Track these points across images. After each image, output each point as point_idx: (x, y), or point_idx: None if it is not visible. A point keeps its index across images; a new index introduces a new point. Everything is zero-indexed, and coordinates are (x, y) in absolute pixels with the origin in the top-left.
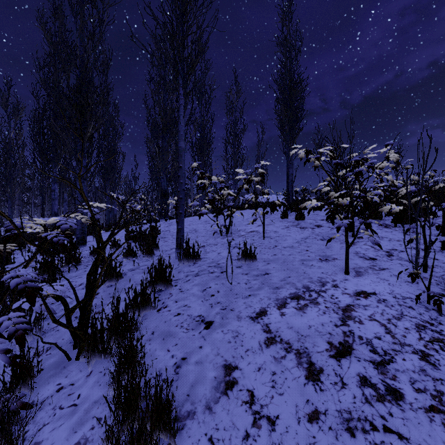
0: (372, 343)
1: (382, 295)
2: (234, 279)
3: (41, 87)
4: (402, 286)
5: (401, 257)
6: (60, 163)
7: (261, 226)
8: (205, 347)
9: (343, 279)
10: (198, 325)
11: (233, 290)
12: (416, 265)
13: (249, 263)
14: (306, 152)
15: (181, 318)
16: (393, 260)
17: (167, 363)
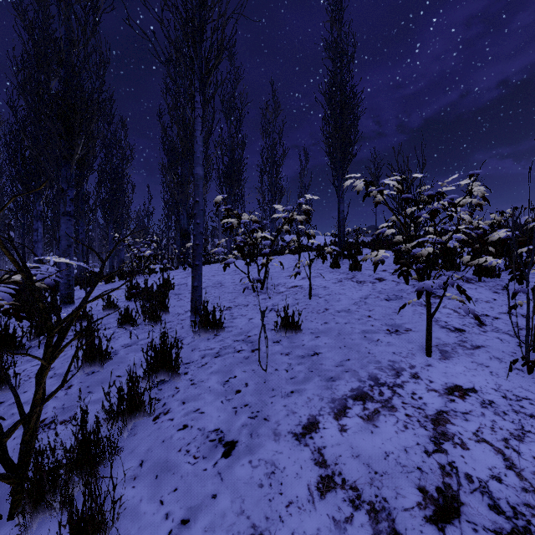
0: (489, 491)
1: (485, 392)
2: (270, 363)
3: (19, 94)
4: (511, 377)
5: (497, 328)
6: (45, 194)
7: (306, 279)
8: (221, 496)
9: (425, 365)
10: (213, 448)
11: (269, 383)
12: (526, 344)
13: (292, 336)
14: (366, 183)
15: (188, 434)
16: (487, 332)
17: (156, 532)
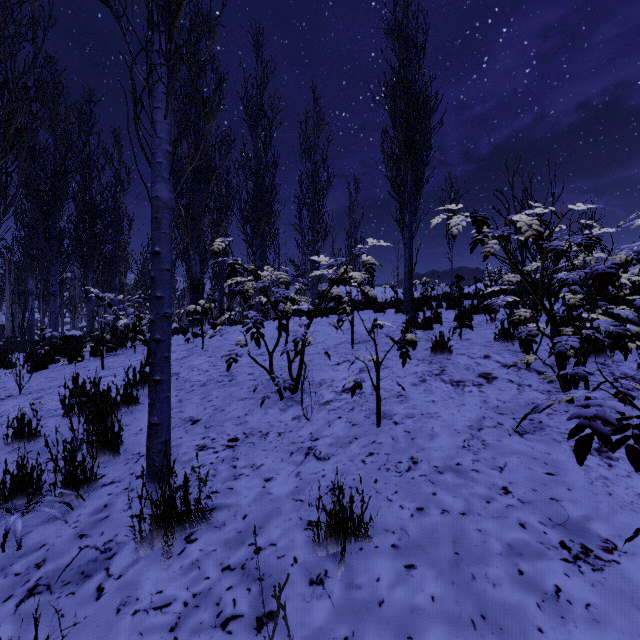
0: None
1: None
2: None
3: None
4: None
5: None
6: None
7: (366, 372)
8: None
9: None
10: None
11: None
12: None
13: (351, 558)
14: (478, 220)
15: None
16: None
17: None
